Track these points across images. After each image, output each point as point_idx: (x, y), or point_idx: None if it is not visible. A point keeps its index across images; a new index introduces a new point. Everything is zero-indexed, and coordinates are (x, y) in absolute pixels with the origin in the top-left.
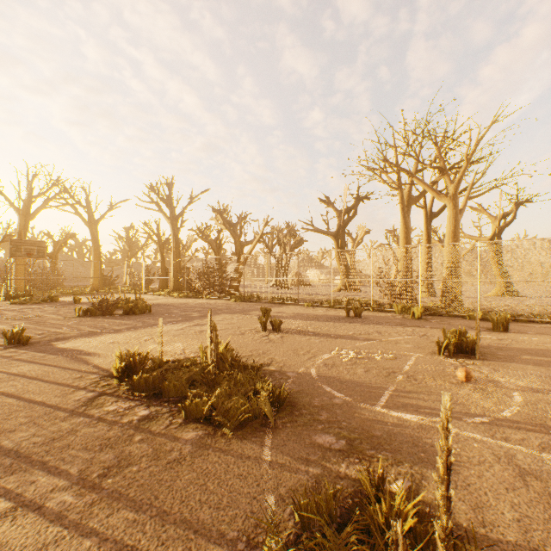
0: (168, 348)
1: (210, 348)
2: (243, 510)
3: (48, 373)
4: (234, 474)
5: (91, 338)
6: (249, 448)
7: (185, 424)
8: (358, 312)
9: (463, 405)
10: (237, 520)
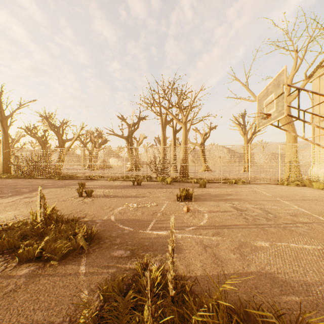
0: (0, 216)
1: (39, 211)
2: (66, 304)
3: None
4: (60, 286)
5: None
6: (70, 269)
7: (19, 266)
8: (139, 182)
9: (186, 222)
10: (62, 311)
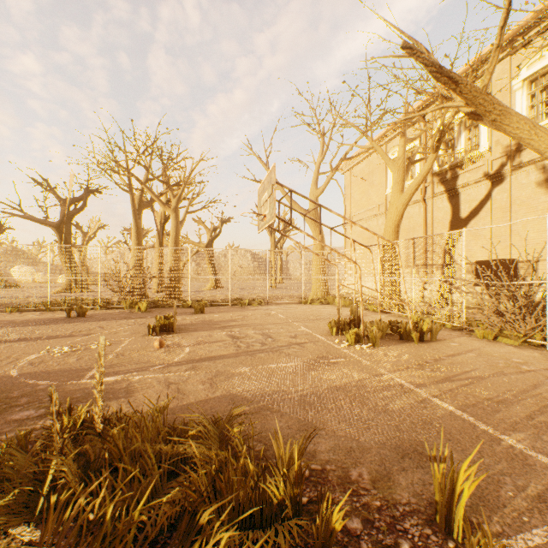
0: None
1: None
2: None
3: None
4: None
5: None
6: None
7: None
8: (82, 312)
9: (153, 362)
10: None
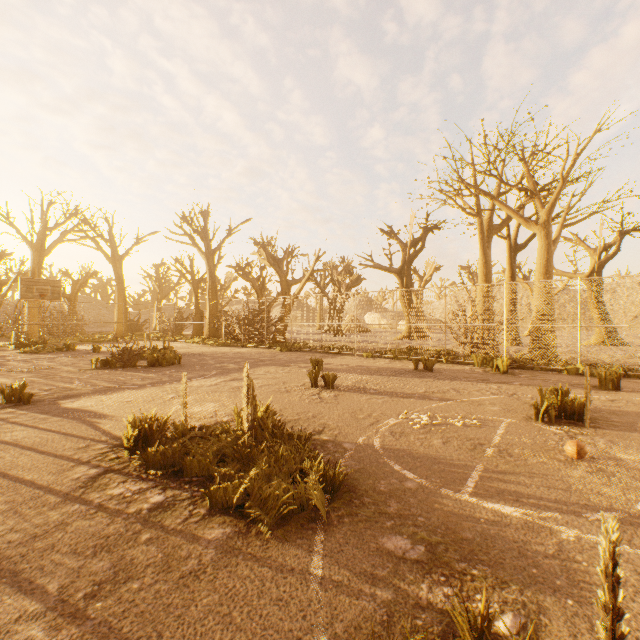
0: (196, 409)
1: (246, 411)
2: None
3: (46, 441)
4: (271, 598)
5: (106, 396)
6: (292, 556)
7: (209, 517)
8: (429, 365)
9: (580, 493)
10: None
